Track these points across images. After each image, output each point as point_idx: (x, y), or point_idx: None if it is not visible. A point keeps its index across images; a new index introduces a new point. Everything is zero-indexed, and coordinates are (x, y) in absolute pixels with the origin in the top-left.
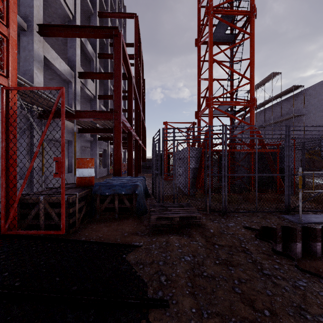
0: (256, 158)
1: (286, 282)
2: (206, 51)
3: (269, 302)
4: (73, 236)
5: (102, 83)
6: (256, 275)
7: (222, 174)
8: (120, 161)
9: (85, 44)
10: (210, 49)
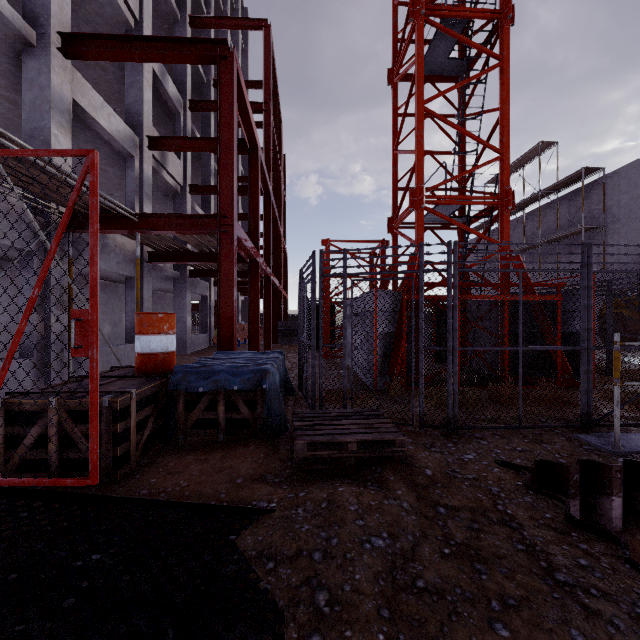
0: (520, 313)
1: (614, 606)
2: (410, 94)
3: None
4: (123, 487)
5: (198, 162)
6: (540, 585)
7: (449, 347)
8: (233, 319)
9: (162, 80)
10: (419, 88)
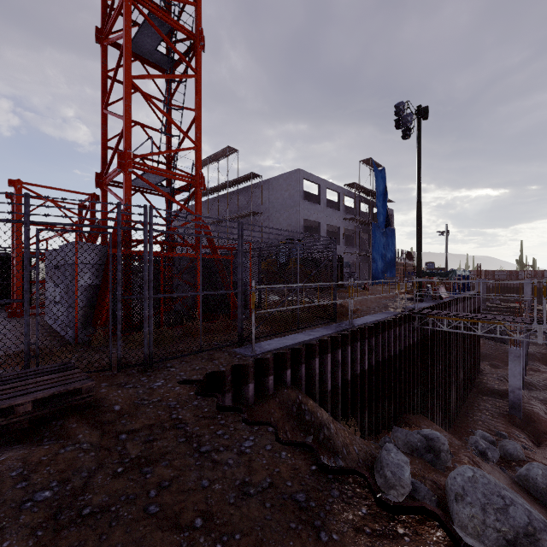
0: (201, 267)
1: (231, 452)
2: (120, 63)
3: (204, 500)
4: None
5: None
6: (190, 461)
7: (145, 295)
8: None
9: None
10: (127, 61)
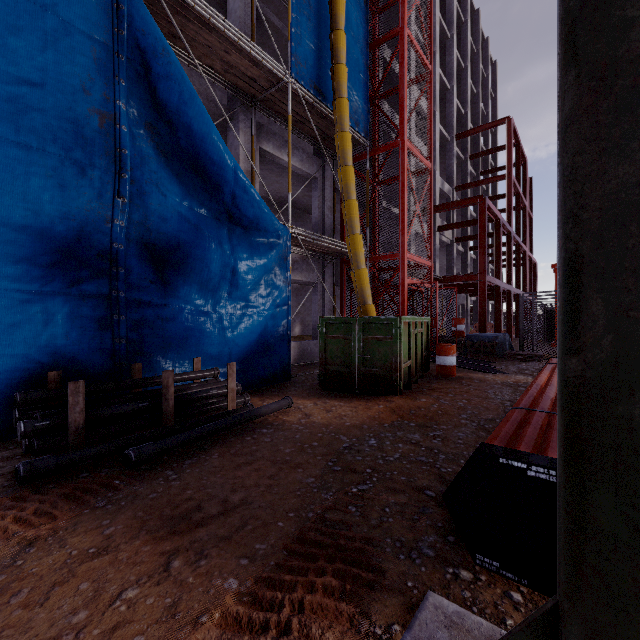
0: None
1: None
2: None
3: None
4: None
5: (458, 212)
6: None
7: None
8: (485, 319)
9: (442, 187)
10: None
